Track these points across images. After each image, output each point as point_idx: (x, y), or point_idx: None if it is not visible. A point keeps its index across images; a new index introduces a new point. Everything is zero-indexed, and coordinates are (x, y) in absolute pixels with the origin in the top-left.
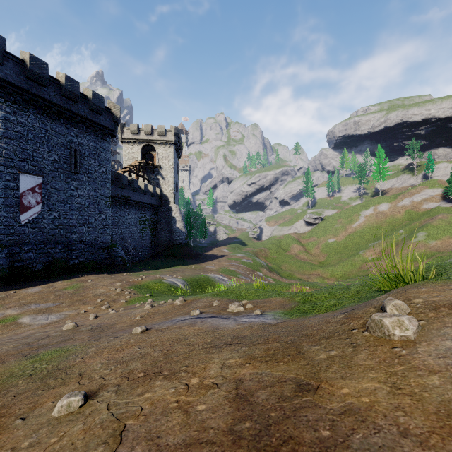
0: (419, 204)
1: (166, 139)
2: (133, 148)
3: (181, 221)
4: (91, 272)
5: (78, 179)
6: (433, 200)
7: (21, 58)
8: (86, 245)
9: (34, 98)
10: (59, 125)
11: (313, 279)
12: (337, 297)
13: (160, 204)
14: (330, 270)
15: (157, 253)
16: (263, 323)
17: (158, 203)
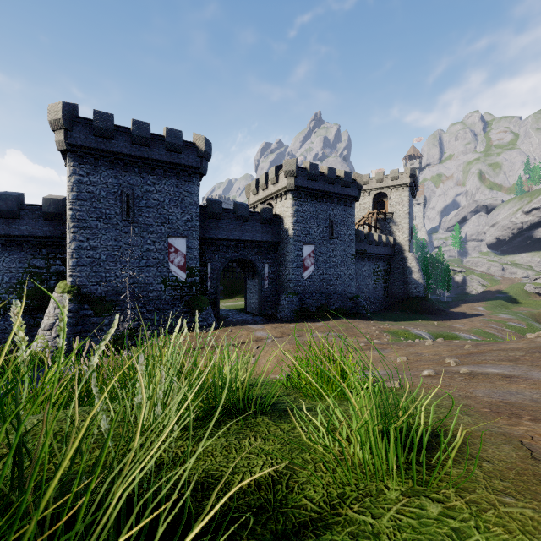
0: None
1: (399, 183)
2: (364, 199)
3: (418, 271)
4: (345, 317)
5: (333, 243)
6: None
7: (304, 166)
8: (338, 295)
9: (311, 191)
10: (323, 205)
11: None
12: None
13: (393, 253)
14: None
15: (391, 305)
16: None
17: (391, 253)
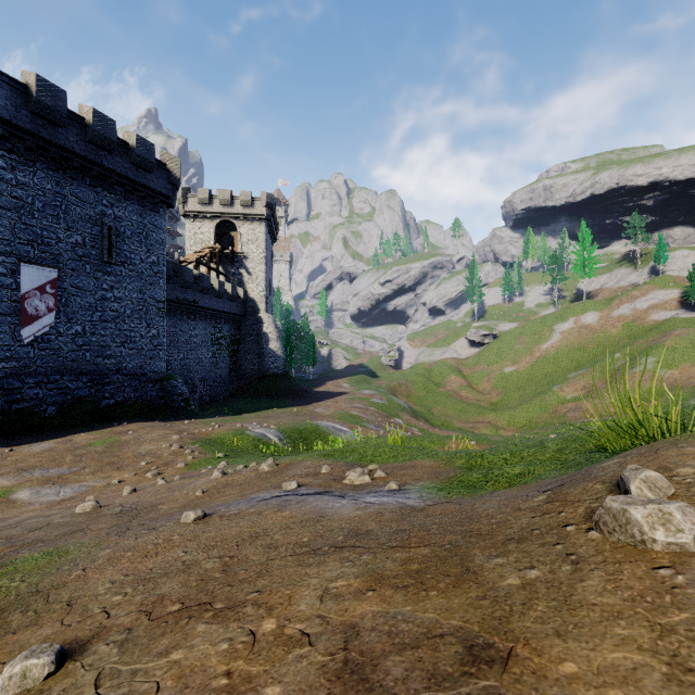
0: (644, 313)
1: (253, 212)
2: (203, 226)
3: (277, 339)
4: (134, 418)
5: (114, 273)
6: (667, 307)
7: (23, 82)
8: (127, 376)
9: (44, 145)
10: (84, 188)
11: (482, 429)
12: (525, 460)
13: (244, 313)
14: (507, 416)
15: (240, 390)
16: (402, 507)
17: (241, 312)
